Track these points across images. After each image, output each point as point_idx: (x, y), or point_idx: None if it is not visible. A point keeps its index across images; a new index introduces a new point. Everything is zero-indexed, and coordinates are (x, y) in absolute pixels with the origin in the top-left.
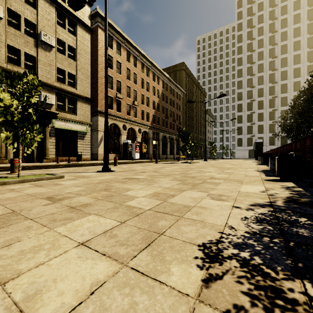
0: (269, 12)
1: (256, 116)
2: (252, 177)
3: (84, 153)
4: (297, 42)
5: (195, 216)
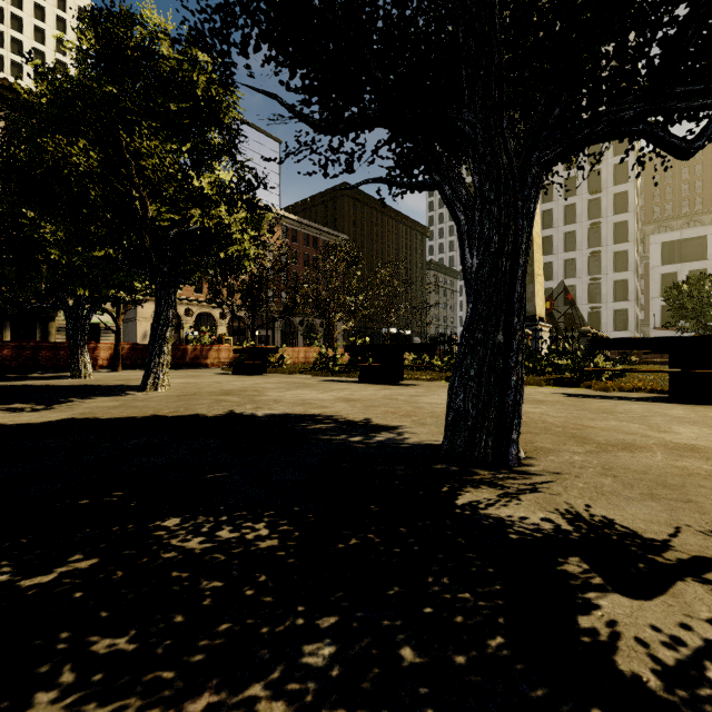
0: None
1: None
2: None
3: None
4: None
5: None
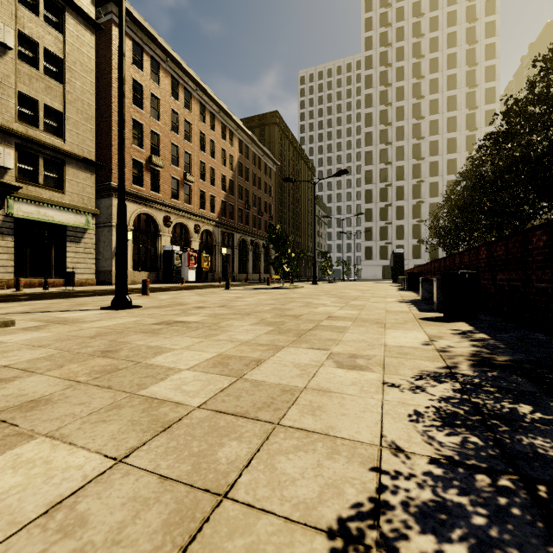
0: (412, 44)
1: (393, 211)
2: (398, 314)
3: (82, 270)
4: (452, 98)
5: (309, 420)
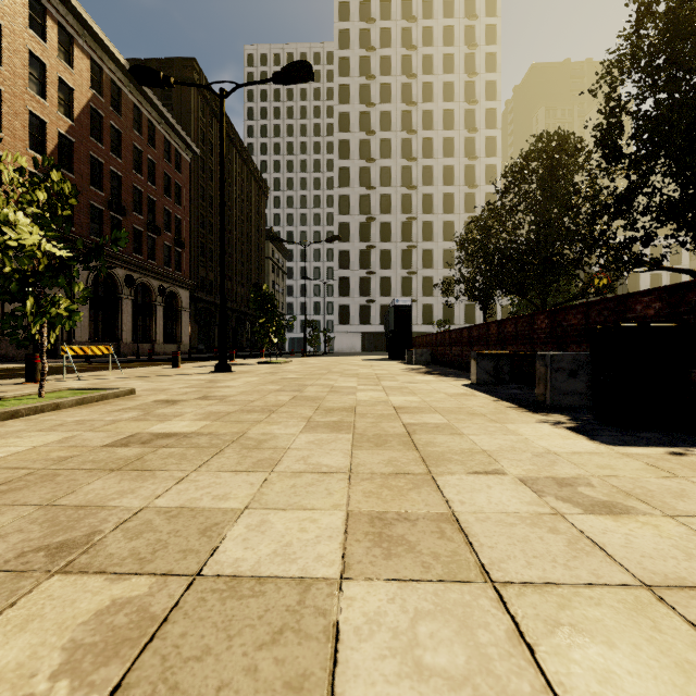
0: (401, 29)
1: (377, 256)
2: None
3: None
4: (449, 113)
5: None
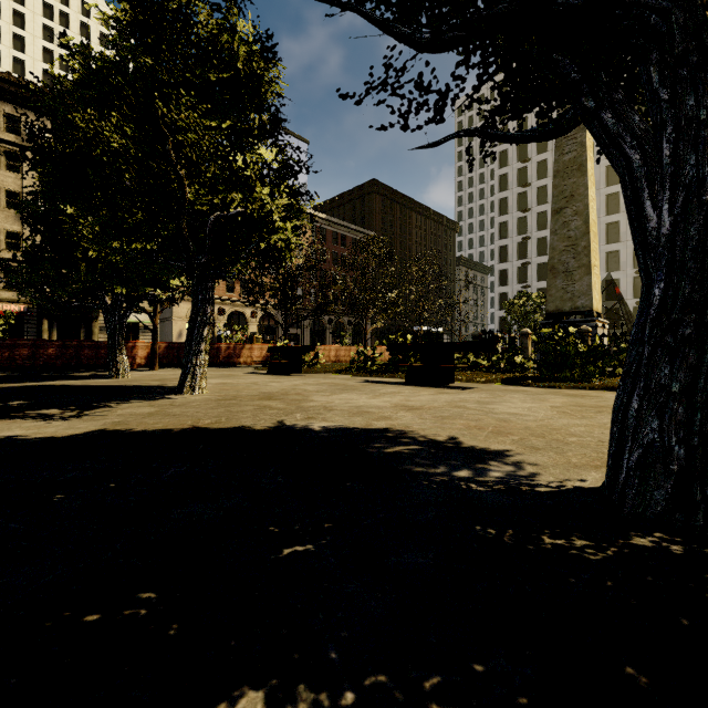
0: None
1: (533, 271)
2: None
3: None
4: None
5: None
